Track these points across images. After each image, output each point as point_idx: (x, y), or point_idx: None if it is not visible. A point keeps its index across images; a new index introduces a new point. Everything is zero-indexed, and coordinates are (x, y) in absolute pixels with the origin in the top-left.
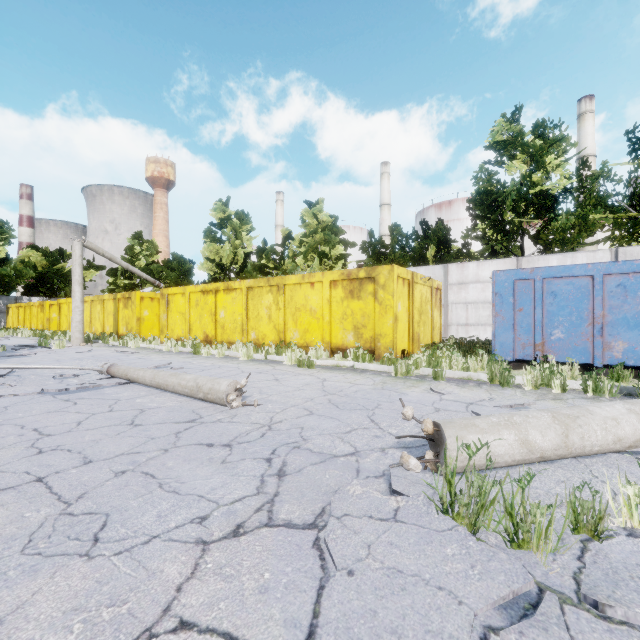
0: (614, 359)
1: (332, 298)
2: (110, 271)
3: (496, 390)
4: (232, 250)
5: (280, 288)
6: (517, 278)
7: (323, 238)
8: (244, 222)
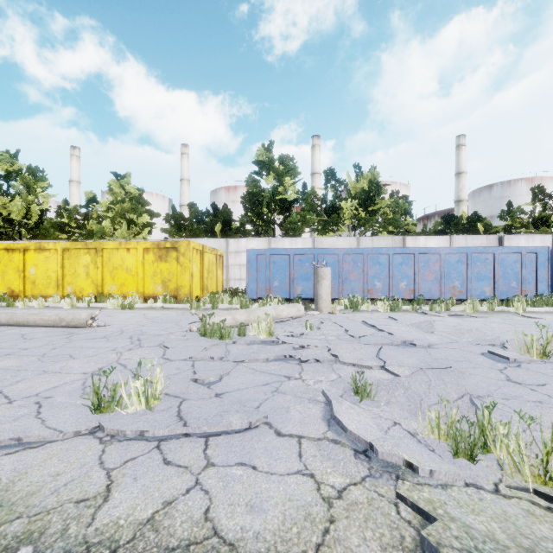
0: (298, 295)
1: (145, 260)
2: None
3: None
4: (25, 205)
5: (98, 251)
6: (258, 254)
7: (131, 207)
8: (39, 178)
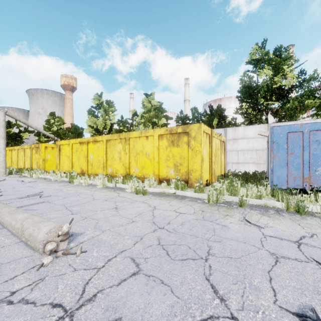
0: None
1: (160, 146)
2: (36, 133)
3: (299, 220)
4: (103, 121)
5: (126, 140)
6: (290, 131)
7: (154, 114)
8: (110, 106)
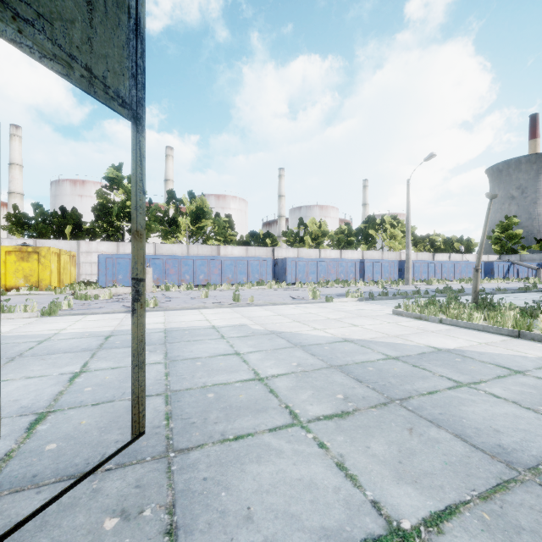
0: None
1: (7, 260)
2: None
3: None
4: None
5: None
6: (107, 257)
7: None
8: None
